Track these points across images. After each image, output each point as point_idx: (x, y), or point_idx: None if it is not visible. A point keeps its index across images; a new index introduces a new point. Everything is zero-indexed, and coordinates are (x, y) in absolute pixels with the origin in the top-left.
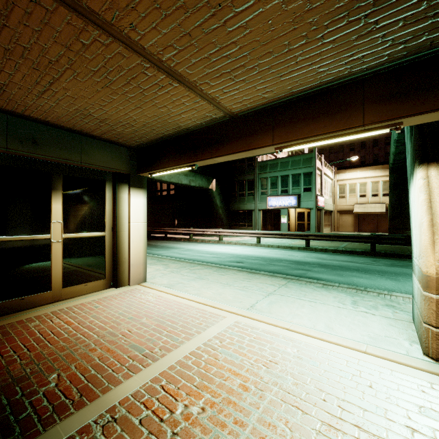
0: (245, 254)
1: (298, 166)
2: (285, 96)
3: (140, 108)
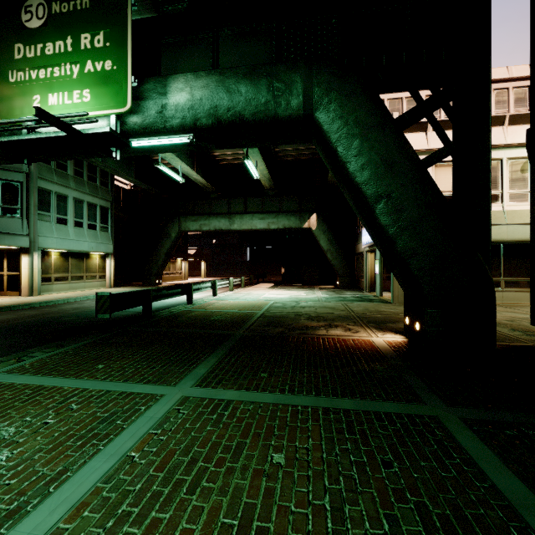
0: None
1: None
2: None
3: None
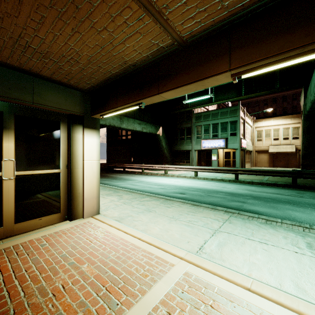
0: (186, 186)
1: (226, 116)
2: (250, 3)
3: (79, 32)
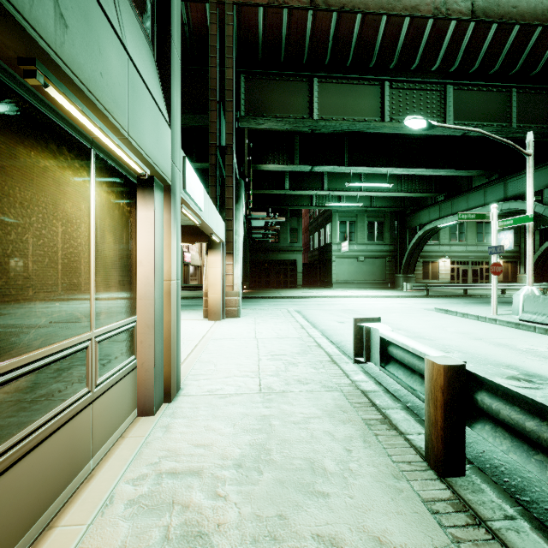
0: None
1: None
2: None
3: None
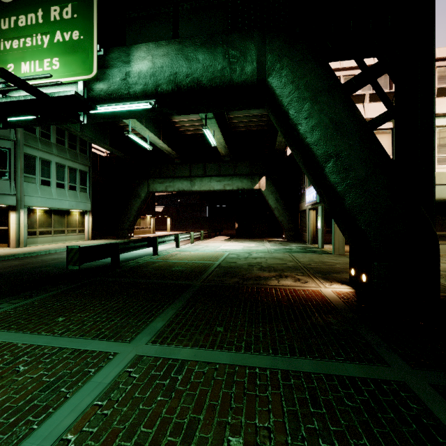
0: None
1: None
2: None
3: None
